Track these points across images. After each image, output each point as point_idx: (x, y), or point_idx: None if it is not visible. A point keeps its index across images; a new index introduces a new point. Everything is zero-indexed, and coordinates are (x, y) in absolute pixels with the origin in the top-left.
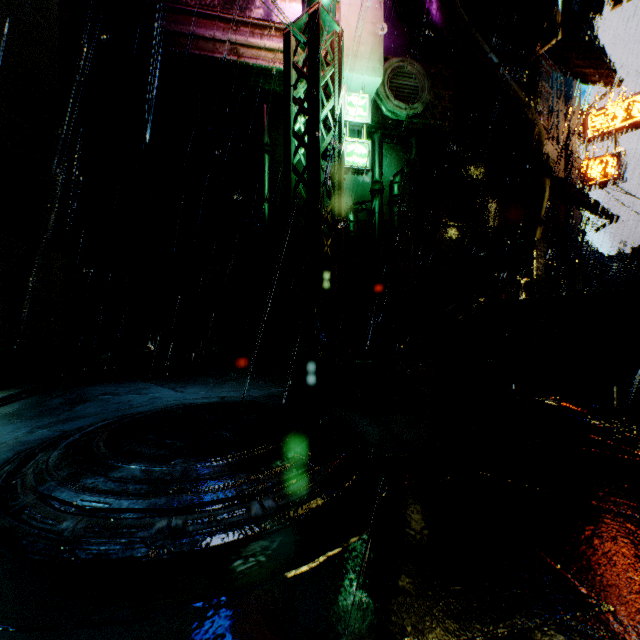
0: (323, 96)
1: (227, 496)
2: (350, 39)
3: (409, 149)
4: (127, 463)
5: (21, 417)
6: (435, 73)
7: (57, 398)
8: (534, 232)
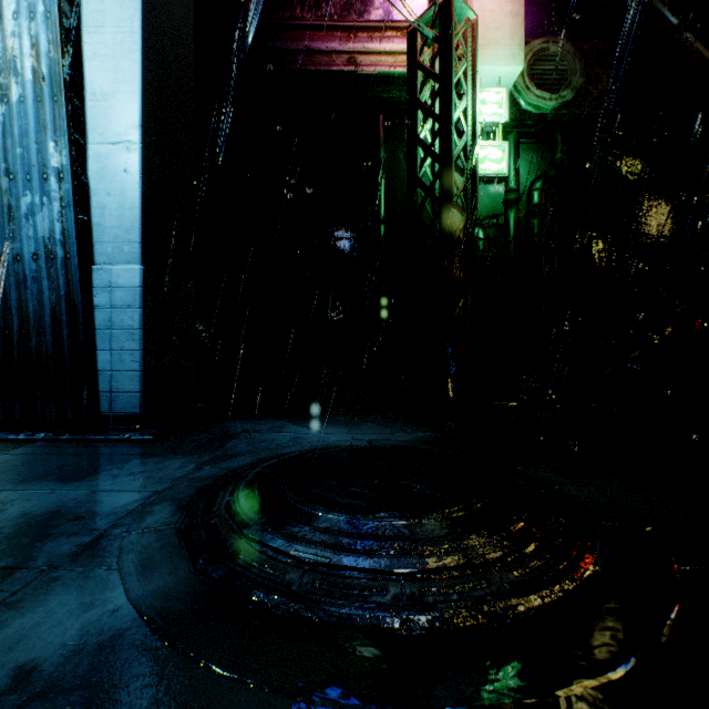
0: (455, 96)
1: (457, 563)
2: (483, 26)
3: (553, 147)
4: (325, 512)
5: (181, 452)
6: (589, 50)
7: (204, 433)
8: None
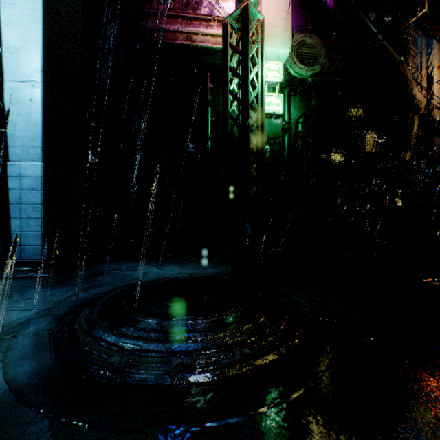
0: (250, 65)
1: (217, 344)
2: (268, 23)
3: (309, 98)
4: (145, 318)
5: (66, 284)
6: (329, 43)
7: (85, 271)
8: (405, 155)
